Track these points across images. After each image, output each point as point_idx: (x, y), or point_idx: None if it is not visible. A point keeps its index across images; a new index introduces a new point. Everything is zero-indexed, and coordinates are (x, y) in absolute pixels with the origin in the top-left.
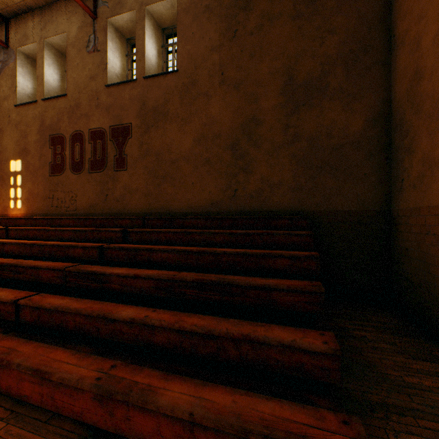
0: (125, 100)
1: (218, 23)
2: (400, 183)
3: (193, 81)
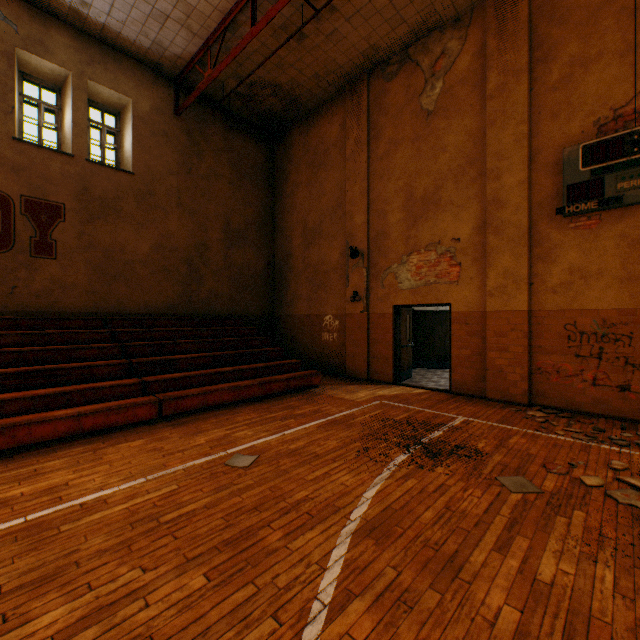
0: (54, 172)
1: (176, 153)
2: (281, 302)
3: (152, 191)
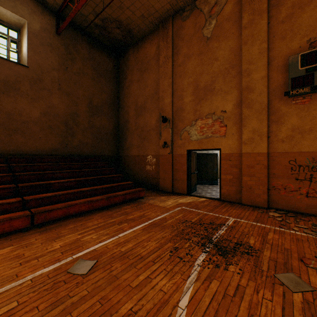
0: None
1: (57, 57)
2: (123, 148)
3: (41, 79)
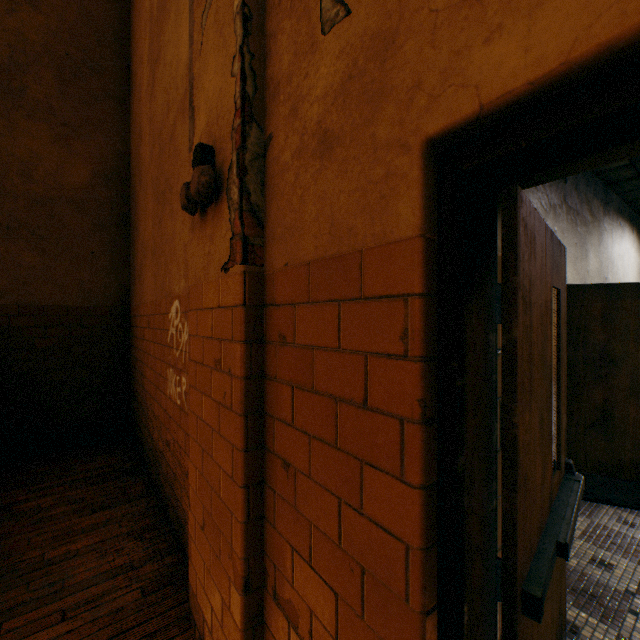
0: None
1: None
2: (135, 272)
3: None
